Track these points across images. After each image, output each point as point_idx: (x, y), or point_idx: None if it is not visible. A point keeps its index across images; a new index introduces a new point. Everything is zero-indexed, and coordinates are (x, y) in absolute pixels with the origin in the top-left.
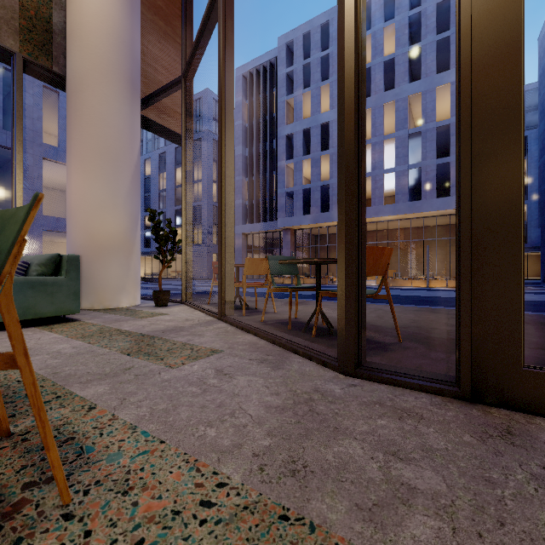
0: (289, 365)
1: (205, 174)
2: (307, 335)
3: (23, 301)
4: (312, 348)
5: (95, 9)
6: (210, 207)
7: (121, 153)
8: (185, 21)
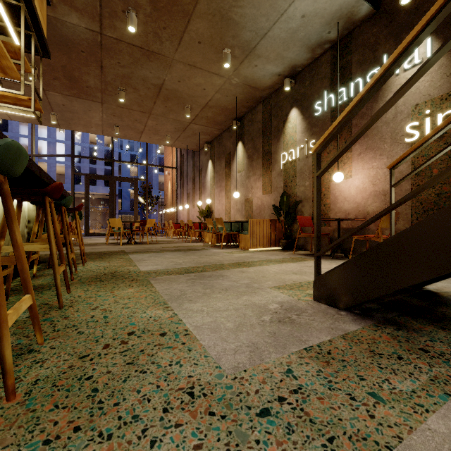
0: None
1: None
2: None
3: None
4: None
5: None
6: None
7: None
8: None
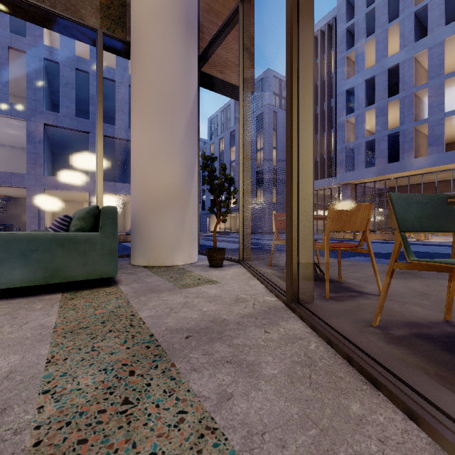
0: None
1: (266, 142)
2: None
3: (51, 261)
4: None
5: None
6: (271, 170)
7: (175, 98)
8: None
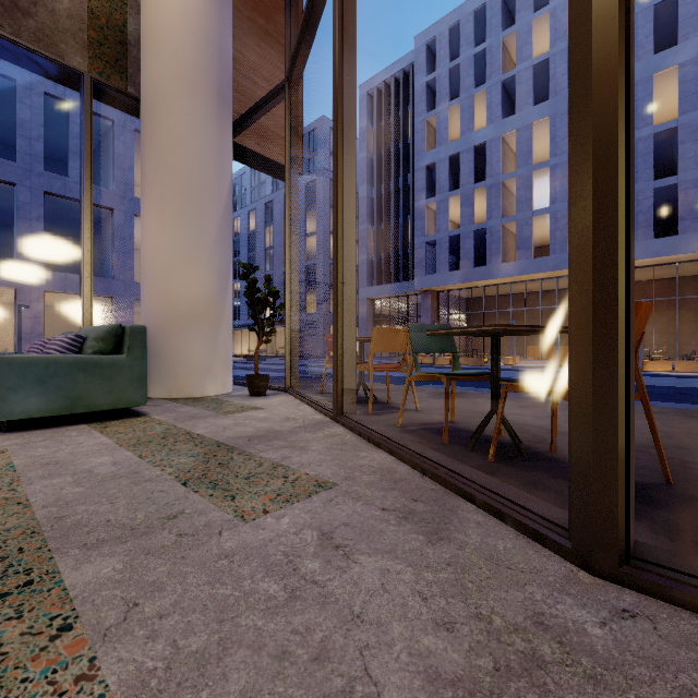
0: (461, 532)
1: (321, 224)
2: (479, 458)
3: (72, 388)
4: (500, 494)
5: (174, 0)
6: (327, 266)
7: (206, 190)
8: (289, 4)
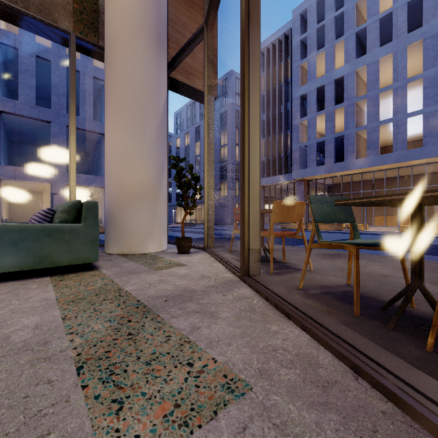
0: None
1: (230, 139)
2: (411, 343)
3: (39, 249)
4: None
5: None
6: (234, 165)
7: (147, 104)
8: None
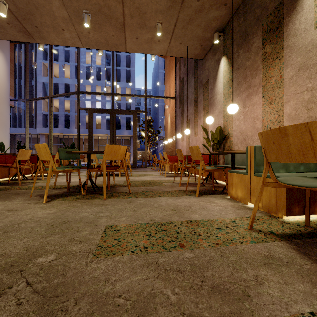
0: None
1: None
2: None
3: None
4: None
5: None
6: None
7: (7, 124)
8: (26, 84)
